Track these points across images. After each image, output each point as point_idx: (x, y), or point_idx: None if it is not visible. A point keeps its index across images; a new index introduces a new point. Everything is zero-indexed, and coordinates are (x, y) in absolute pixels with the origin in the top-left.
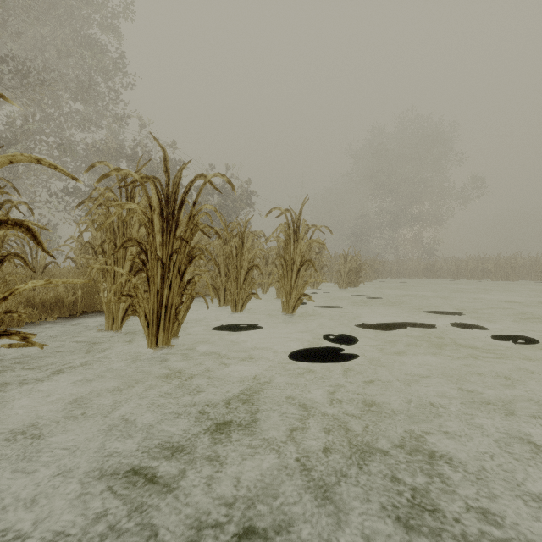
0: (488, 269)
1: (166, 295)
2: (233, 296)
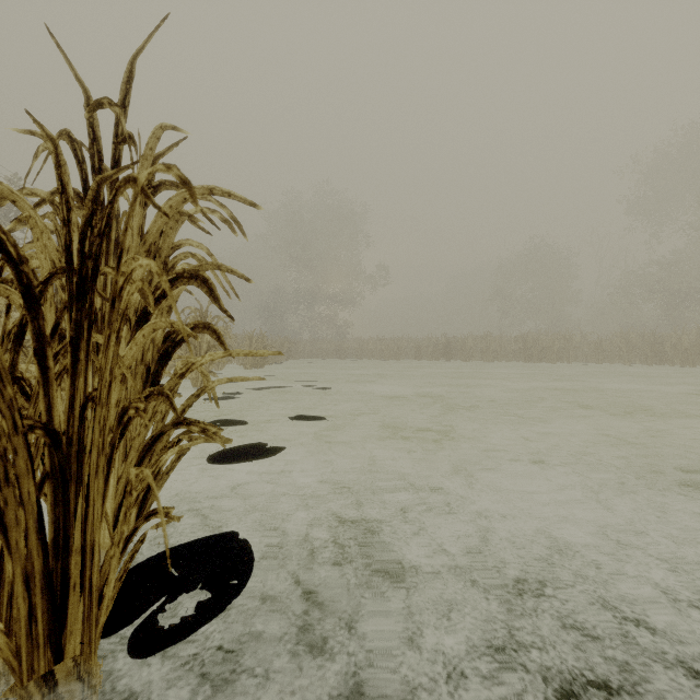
0: (382, 350)
1: None
2: None
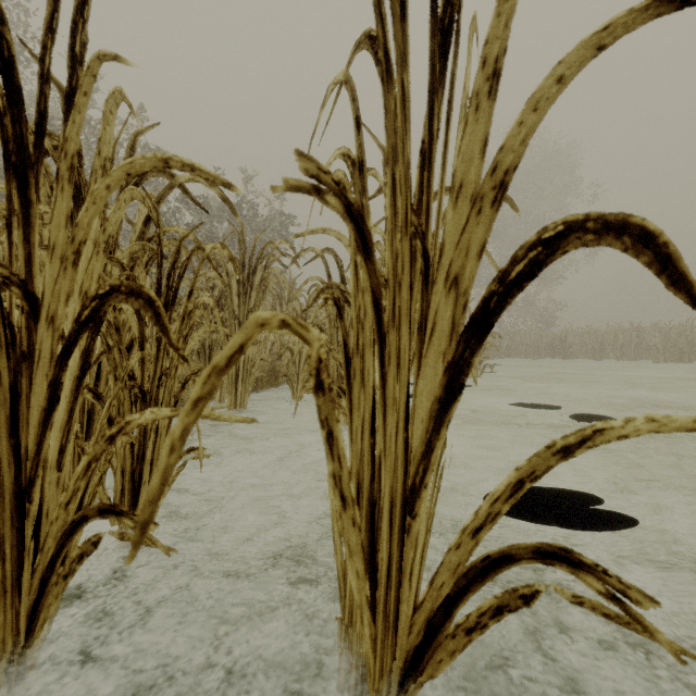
0: (652, 345)
1: None
2: None
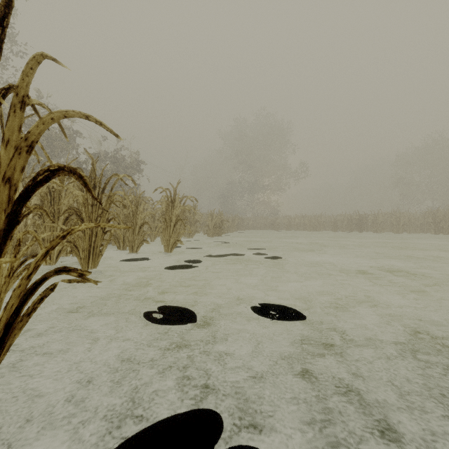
0: (305, 224)
1: (93, 241)
2: (130, 243)
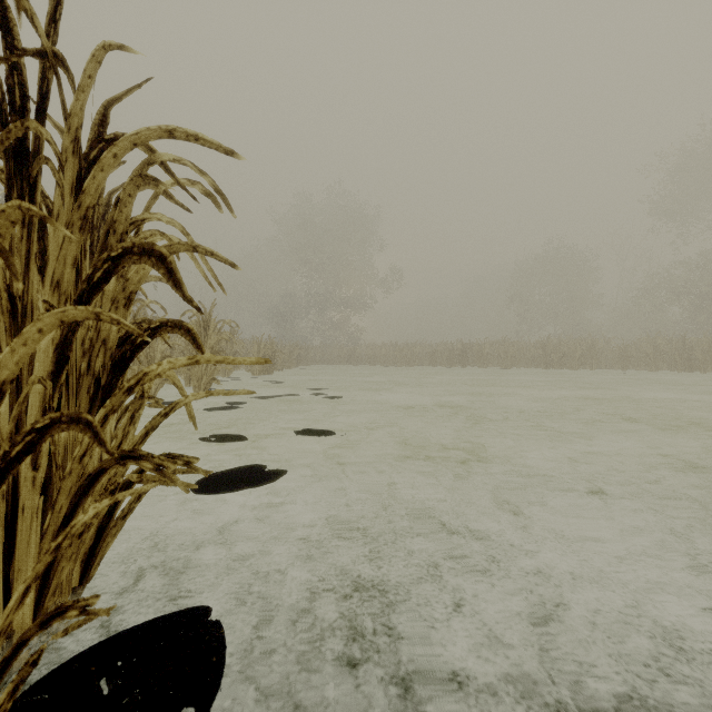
0: (395, 356)
1: None
2: None
